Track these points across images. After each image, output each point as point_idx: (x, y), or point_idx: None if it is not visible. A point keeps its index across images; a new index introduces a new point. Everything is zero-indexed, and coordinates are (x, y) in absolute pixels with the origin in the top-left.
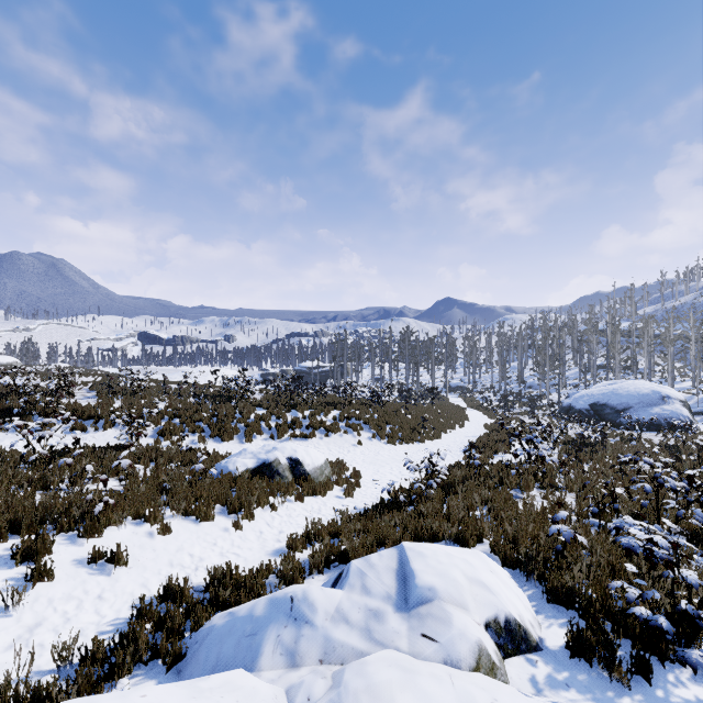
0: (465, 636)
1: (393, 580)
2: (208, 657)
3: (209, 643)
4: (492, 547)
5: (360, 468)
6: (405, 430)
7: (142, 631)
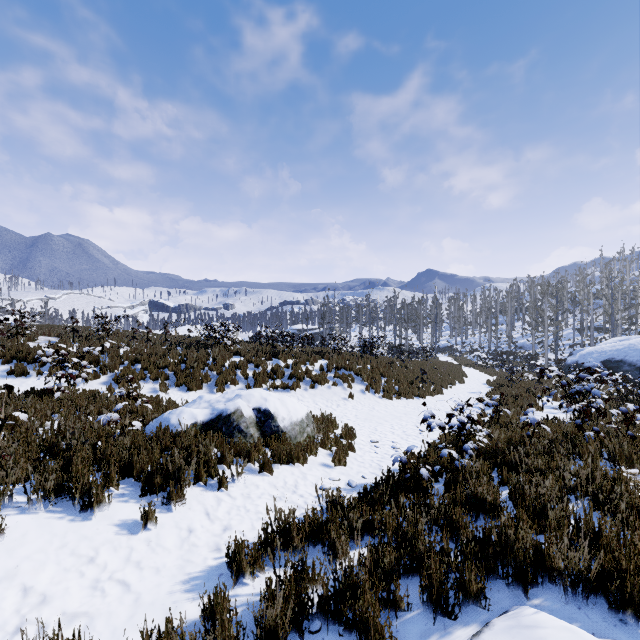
0: None
1: None
2: None
3: None
4: None
5: (353, 425)
6: (403, 383)
7: None
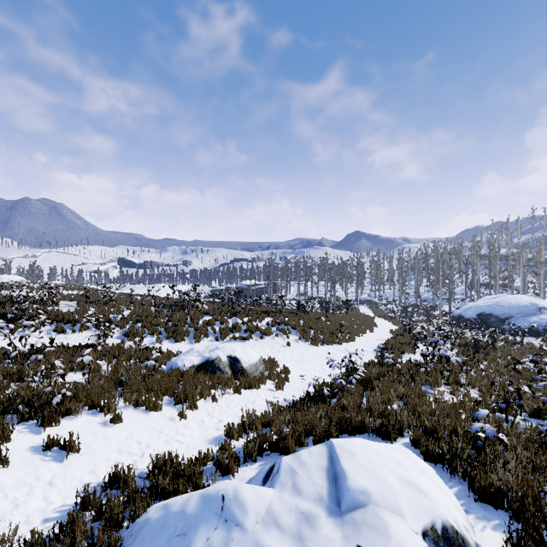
0: None
1: (324, 479)
2: None
3: (142, 538)
4: (413, 441)
5: (289, 365)
6: (326, 334)
7: (79, 522)
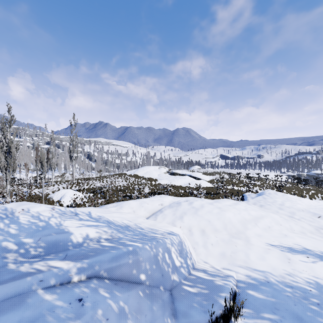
0: None
1: None
2: None
3: None
4: None
5: None
6: None
7: None
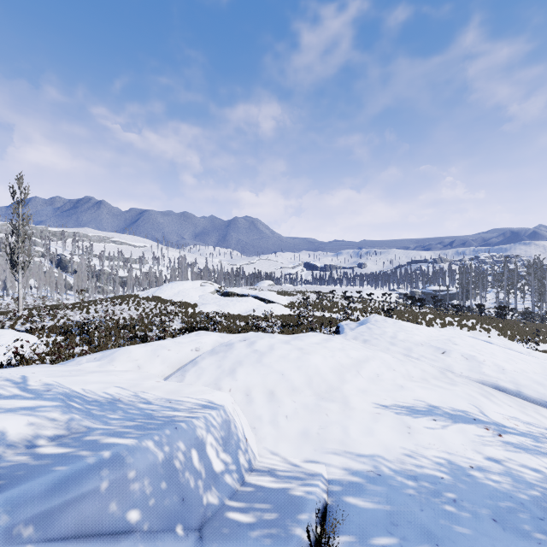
0: None
1: None
2: None
3: None
4: None
5: None
6: (522, 335)
7: None
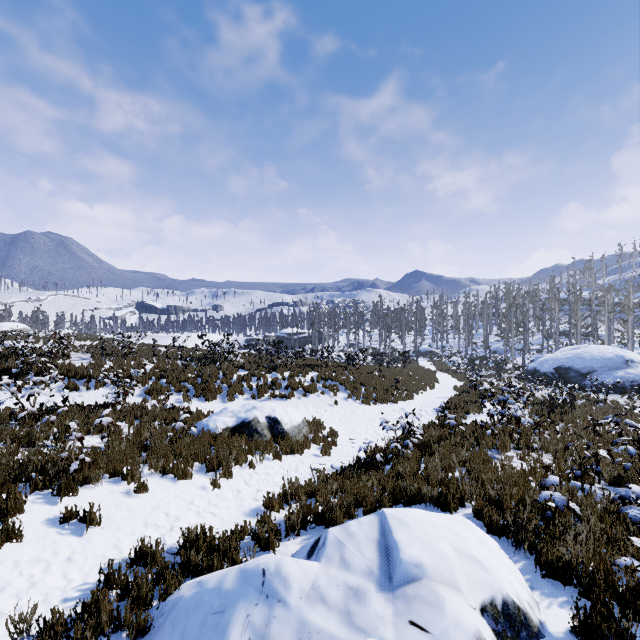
0: (461, 626)
1: (375, 552)
2: (172, 634)
3: (174, 617)
4: (475, 512)
5: (337, 427)
6: (379, 391)
7: (105, 601)
